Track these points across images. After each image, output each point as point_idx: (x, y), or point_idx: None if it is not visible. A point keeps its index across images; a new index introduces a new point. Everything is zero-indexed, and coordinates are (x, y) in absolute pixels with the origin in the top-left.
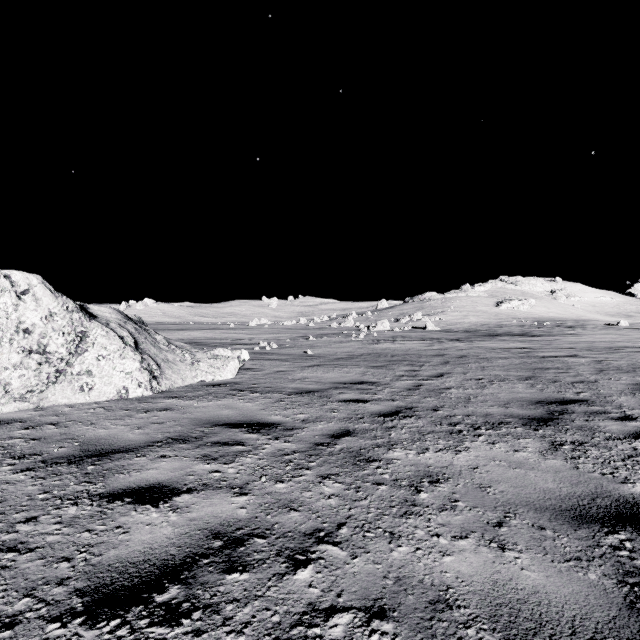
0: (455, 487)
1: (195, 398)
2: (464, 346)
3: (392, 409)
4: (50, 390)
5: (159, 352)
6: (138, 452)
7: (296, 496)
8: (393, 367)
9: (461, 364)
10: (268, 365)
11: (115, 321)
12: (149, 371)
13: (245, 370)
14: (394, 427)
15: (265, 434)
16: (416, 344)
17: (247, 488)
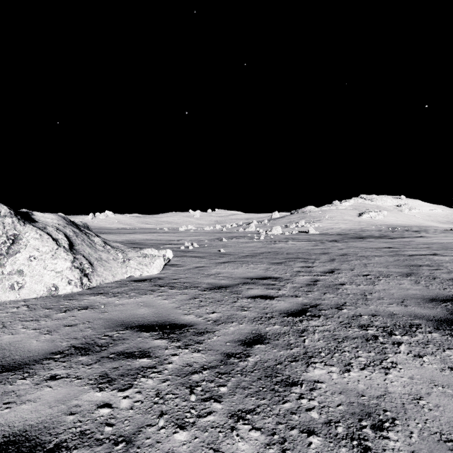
0: (410, 440)
1: (118, 294)
2: (342, 246)
3: (298, 307)
4: None
5: (94, 252)
6: (27, 370)
7: None
8: (290, 264)
9: (345, 261)
10: (189, 261)
11: (54, 225)
12: (80, 269)
13: (170, 266)
14: (305, 330)
15: (175, 340)
16: (304, 244)
17: (135, 443)
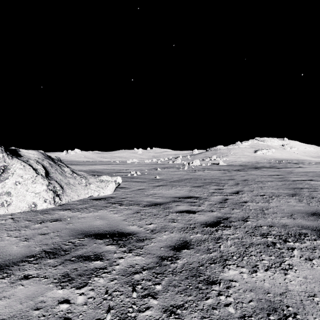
0: None
1: (81, 210)
2: (244, 174)
3: (214, 219)
4: None
5: (64, 178)
6: (6, 271)
7: None
8: (207, 187)
9: (247, 185)
10: (133, 185)
11: (34, 159)
12: (54, 191)
13: (120, 188)
14: (220, 238)
15: (122, 246)
16: (216, 172)
17: None
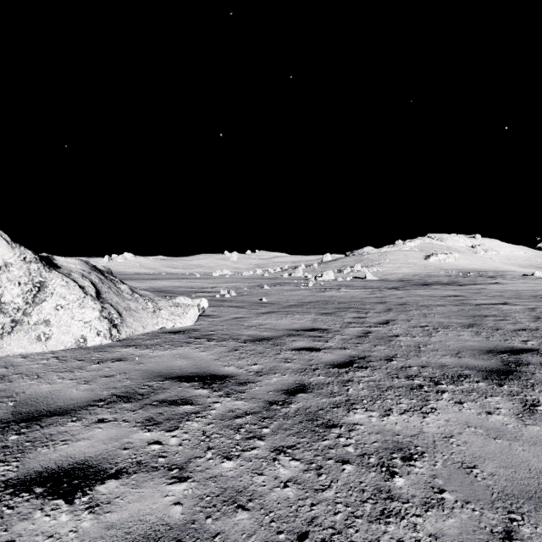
0: (434, 467)
1: (152, 346)
2: (402, 294)
3: (345, 359)
4: (5, 340)
5: (122, 301)
6: (74, 415)
7: (245, 483)
8: (341, 314)
9: (403, 311)
10: (226, 312)
11: (78, 271)
12: (109, 320)
13: (205, 317)
14: (350, 381)
15: (216, 389)
16: (359, 292)
17: (188, 469)
